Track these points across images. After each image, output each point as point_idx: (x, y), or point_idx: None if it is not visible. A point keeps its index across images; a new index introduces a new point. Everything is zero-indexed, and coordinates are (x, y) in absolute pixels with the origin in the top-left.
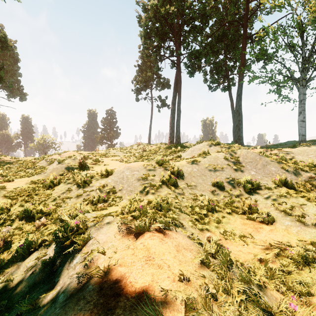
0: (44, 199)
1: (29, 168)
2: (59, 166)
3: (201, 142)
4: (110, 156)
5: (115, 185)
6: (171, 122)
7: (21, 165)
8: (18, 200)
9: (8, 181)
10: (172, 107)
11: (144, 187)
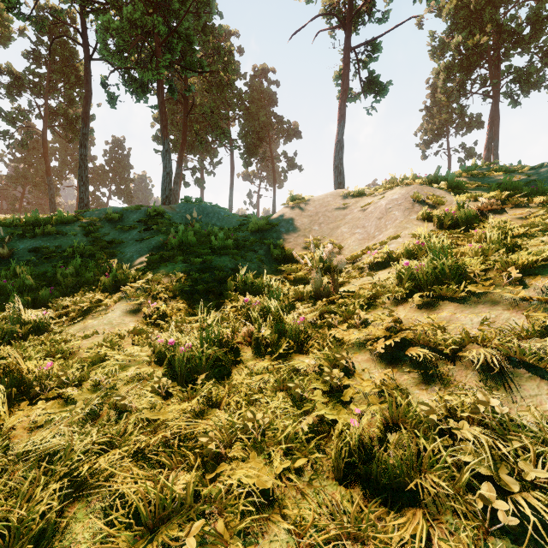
0: None
1: None
2: None
3: None
4: None
5: None
6: None
7: None
8: None
9: None
10: (485, 154)
11: None
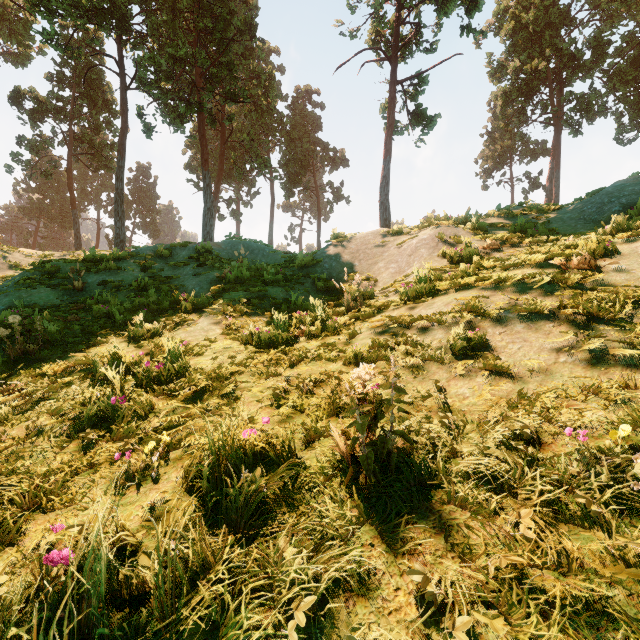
0: None
1: None
2: None
3: None
4: None
5: None
6: None
7: None
8: None
9: None
10: (548, 186)
11: None
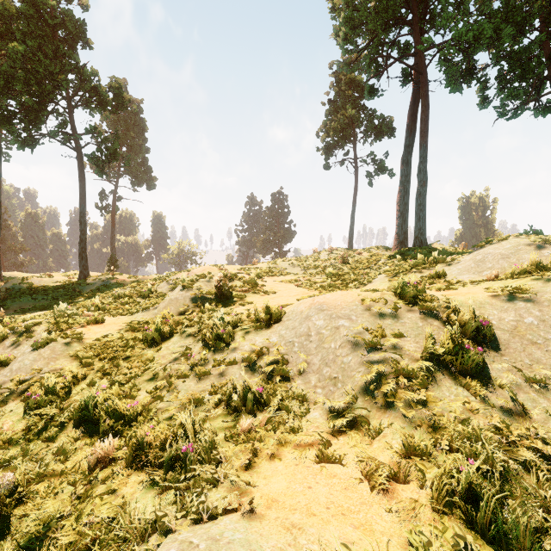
0: (135, 373)
1: (141, 296)
2: (181, 295)
3: (502, 239)
4: (277, 273)
5: (289, 356)
6: (400, 201)
7: (133, 290)
8: (93, 368)
9: (94, 323)
10: (403, 169)
11: (375, 376)
